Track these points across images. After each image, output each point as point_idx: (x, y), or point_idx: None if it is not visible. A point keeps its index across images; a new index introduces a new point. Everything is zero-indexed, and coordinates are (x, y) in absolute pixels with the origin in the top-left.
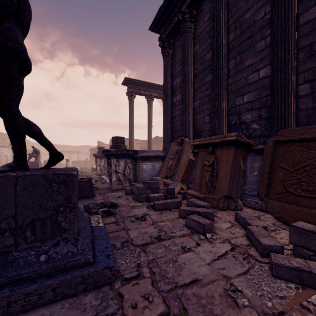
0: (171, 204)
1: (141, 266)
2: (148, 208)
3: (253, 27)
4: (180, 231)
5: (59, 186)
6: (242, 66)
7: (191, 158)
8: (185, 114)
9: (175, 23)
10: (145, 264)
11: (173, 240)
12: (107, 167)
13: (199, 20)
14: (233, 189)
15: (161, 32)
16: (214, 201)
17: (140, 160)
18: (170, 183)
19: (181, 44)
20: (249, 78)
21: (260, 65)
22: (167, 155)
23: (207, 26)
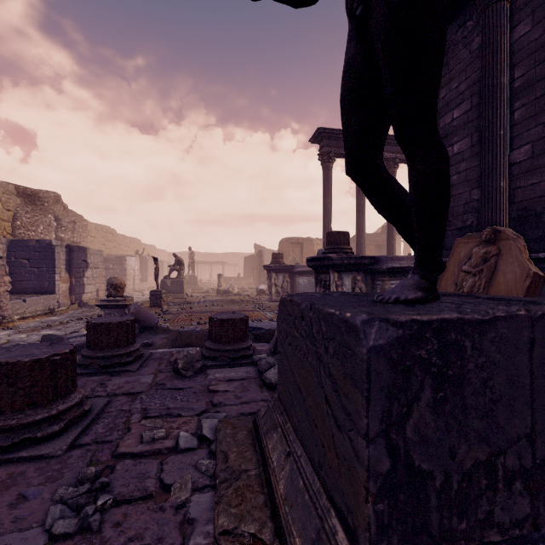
0: None
1: None
2: None
3: None
4: None
5: None
6: None
7: (537, 272)
8: (493, 178)
9: None
10: None
11: None
12: (317, 289)
13: None
14: None
15: None
16: None
17: (386, 276)
18: None
19: (469, 34)
20: None
21: None
22: (447, 266)
23: None
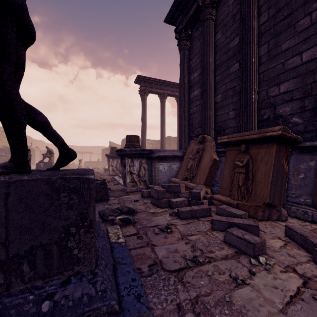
0: (199, 211)
1: (183, 311)
2: (172, 215)
3: (293, 3)
4: (220, 250)
5: (70, 196)
6: (278, 51)
7: (215, 158)
8: (206, 110)
9: (193, 12)
10: (189, 307)
11: (215, 265)
12: (121, 168)
13: (222, 5)
14: (275, 195)
15: (177, 23)
16: (250, 209)
17: (156, 160)
18: (192, 186)
19: (200, 34)
20: (287, 64)
21: (304, 46)
22: (186, 155)
23: (232, 10)
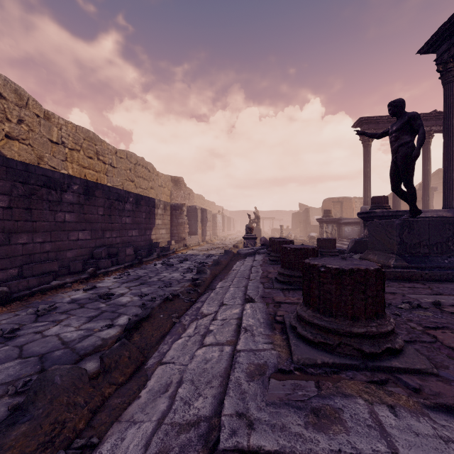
0: None
1: None
2: None
3: None
4: None
5: (449, 226)
6: None
7: None
8: None
9: None
10: None
11: None
12: (364, 231)
13: None
14: None
15: (439, 51)
16: None
17: None
18: None
19: None
20: None
21: None
22: None
23: None
